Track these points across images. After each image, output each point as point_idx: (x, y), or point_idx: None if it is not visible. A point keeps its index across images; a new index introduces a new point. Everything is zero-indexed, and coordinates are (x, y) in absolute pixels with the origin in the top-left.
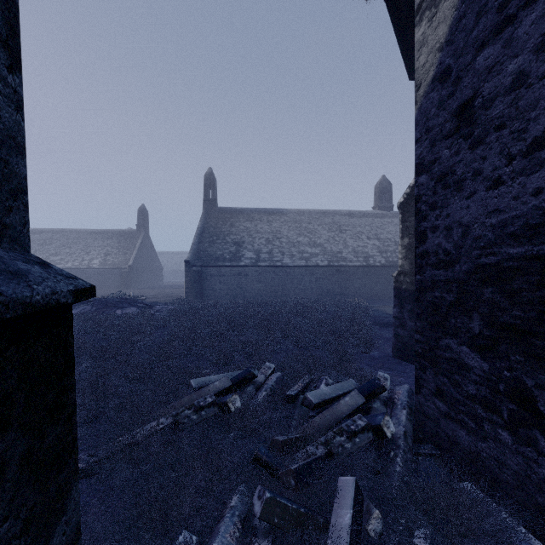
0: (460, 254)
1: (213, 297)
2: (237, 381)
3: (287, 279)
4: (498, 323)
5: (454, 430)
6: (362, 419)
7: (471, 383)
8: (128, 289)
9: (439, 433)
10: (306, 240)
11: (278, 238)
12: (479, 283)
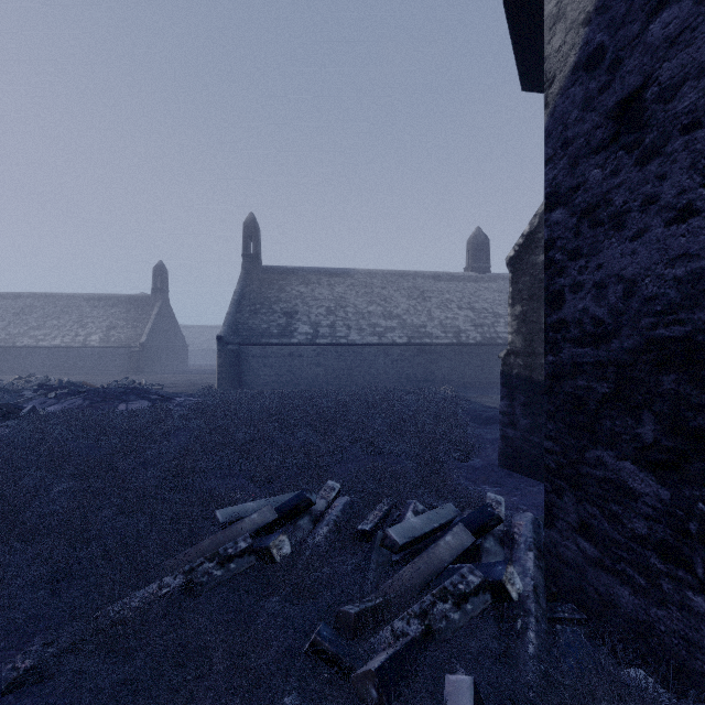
0: (620, 323)
1: (255, 385)
2: (285, 512)
3: (354, 361)
4: (688, 428)
5: (609, 586)
6: (474, 573)
7: (639, 518)
8: (139, 374)
9: (585, 587)
10: (379, 310)
11: (343, 307)
12: (654, 366)
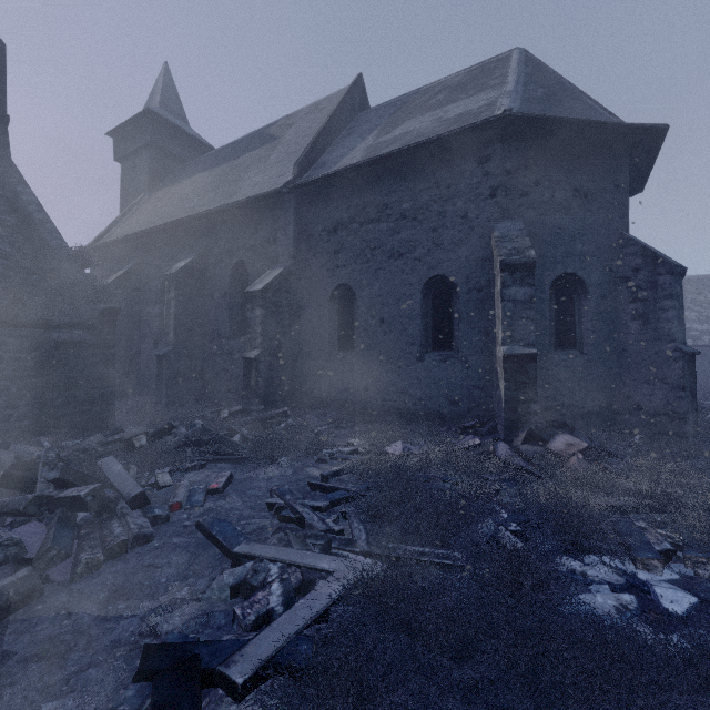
0: None
1: None
2: None
3: None
4: None
5: None
6: None
7: None
8: None
9: None
10: (693, 315)
11: None
12: None
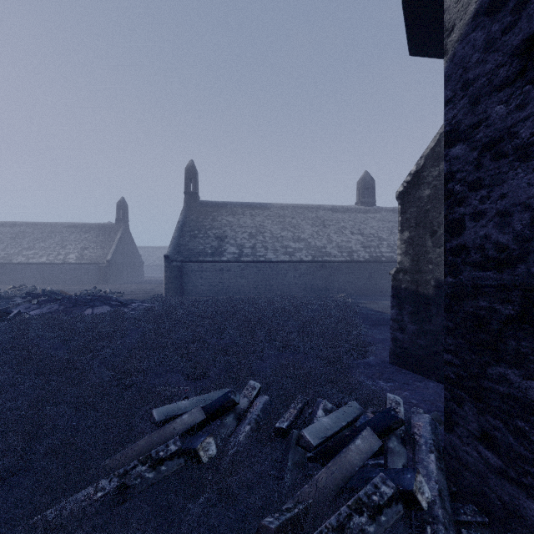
0: (527, 249)
1: (194, 293)
2: (212, 411)
3: (270, 275)
4: None
5: (514, 496)
6: (387, 483)
7: None
8: (106, 284)
9: (487, 493)
10: (289, 235)
11: (262, 233)
12: None
